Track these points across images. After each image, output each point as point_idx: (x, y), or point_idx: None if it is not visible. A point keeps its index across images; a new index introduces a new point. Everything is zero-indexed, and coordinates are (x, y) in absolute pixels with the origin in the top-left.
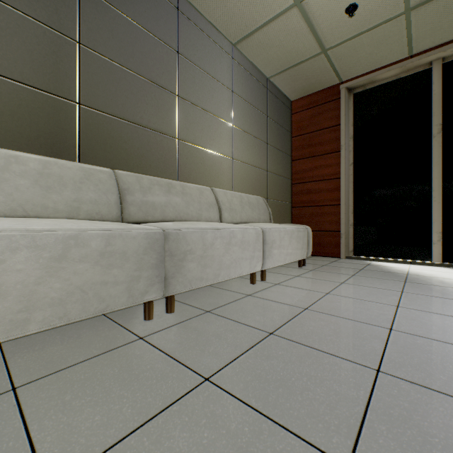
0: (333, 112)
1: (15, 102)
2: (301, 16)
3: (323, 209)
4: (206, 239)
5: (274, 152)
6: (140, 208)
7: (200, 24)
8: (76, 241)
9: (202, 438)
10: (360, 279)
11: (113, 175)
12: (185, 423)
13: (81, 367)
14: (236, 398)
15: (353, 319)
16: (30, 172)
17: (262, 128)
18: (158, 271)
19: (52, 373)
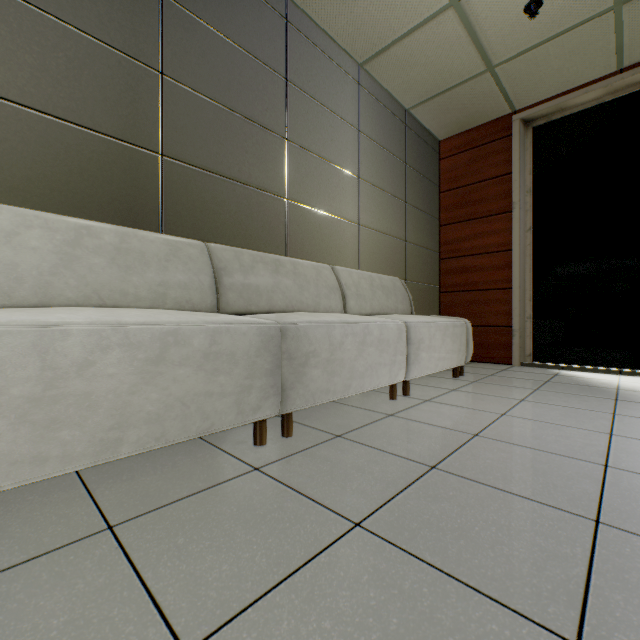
0: (501, 155)
1: (84, 155)
2: (459, 21)
3: (487, 295)
4: (333, 337)
5: (416, 214)
6: (241, 294)
7: (316, 39)
8: (175, 337)
9: (368, 598)
10: (548, 396)
11: (206, 249)
12: (342, 579)
13: (188, 503)
14: (402, 550)
15: (547, 451)
16: (105, 247)
17: (399, 181)
18: (273, 379)
19: (152, 510)
